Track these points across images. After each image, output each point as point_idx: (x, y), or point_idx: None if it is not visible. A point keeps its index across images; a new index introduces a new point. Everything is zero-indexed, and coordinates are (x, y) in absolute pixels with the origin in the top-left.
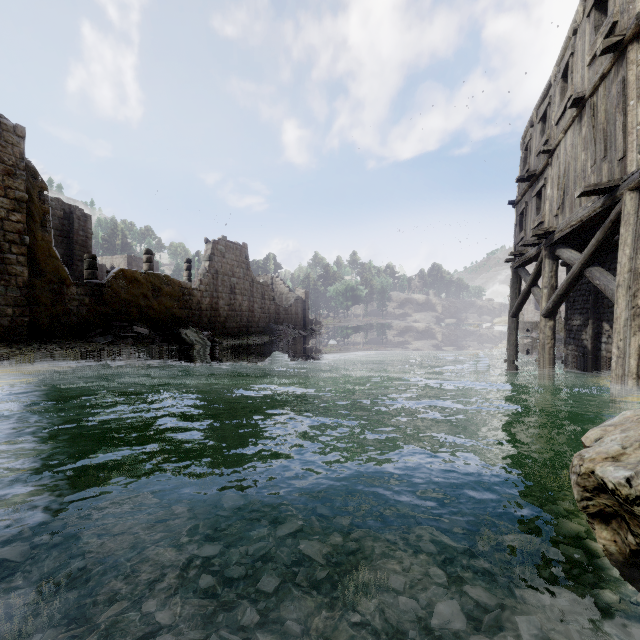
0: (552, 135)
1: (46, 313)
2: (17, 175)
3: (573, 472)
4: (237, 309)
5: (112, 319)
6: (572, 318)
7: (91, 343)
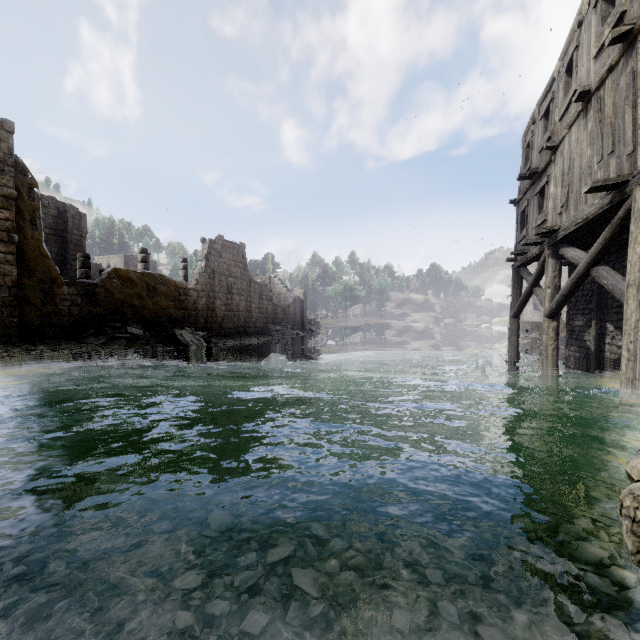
0: (555, 131)
1: (36, 313)
2: (5, 171)
3: (624, 515)
4: (234, 309)
5: (105, 319)
6: (574, 319)
7: (83, 344)
